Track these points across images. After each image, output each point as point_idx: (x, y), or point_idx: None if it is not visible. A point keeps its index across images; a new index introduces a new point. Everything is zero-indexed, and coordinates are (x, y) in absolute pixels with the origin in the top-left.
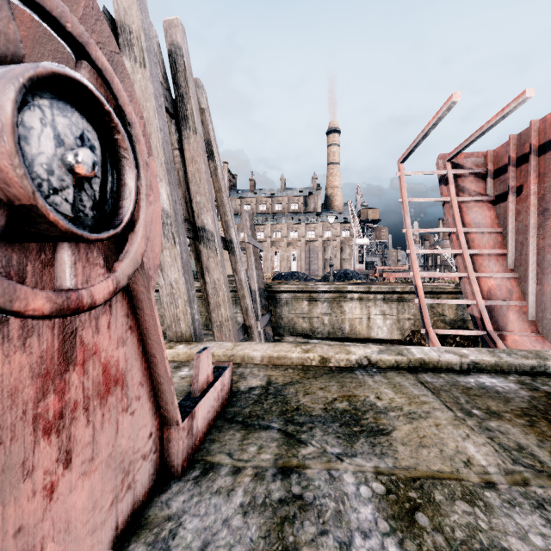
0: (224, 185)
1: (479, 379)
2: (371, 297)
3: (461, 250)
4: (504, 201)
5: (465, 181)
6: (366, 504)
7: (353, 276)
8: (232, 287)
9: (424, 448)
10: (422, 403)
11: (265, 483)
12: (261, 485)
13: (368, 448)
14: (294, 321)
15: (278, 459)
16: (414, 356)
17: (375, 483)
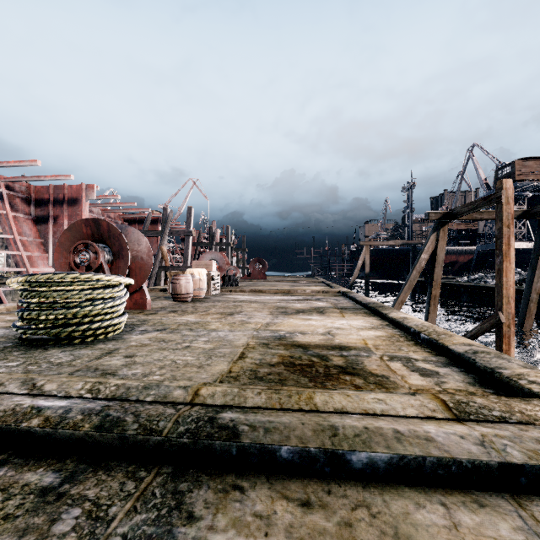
0: None
1: None
2: None
3: (20, 252)
4: (44, 223)
5: (15, 201)
6: None
7: None
8: None
9: None
10: None
11: None
12: None
13: None
14: None
15: None
16: None
17: None
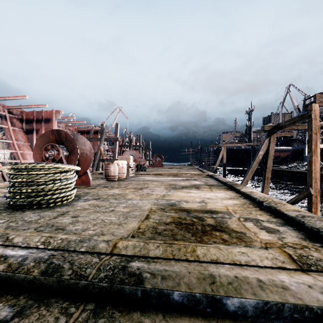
0: None
1: None
2: None
3: (16, 151)
4: (31, 133)
5: (14, 120)
6: None
7: None
8: None
9: None
10: None
11: None
12: None
13: None
14: None
15: None
16: None
17: None
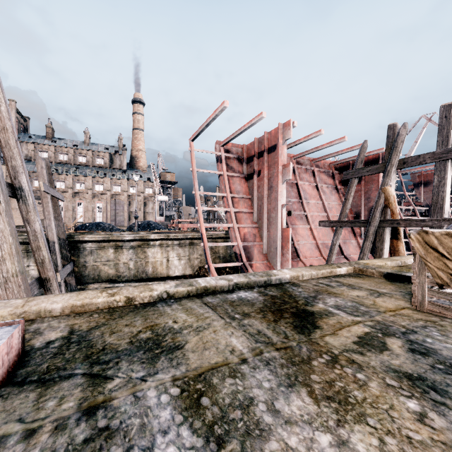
0: (10, 125)
1: (239, 294)
2: (170, 243)
3: (229, 209)
4: (252, 179)
5: (231, 162)
6: (166, 408)
7: (155, 227)
8: (23, 239)
9: (207, 350)
10: (205, 318)
11: (68, 431)
12: (62, 436)
13: (168, 363)
14: (100, 269)
15: (83, 402)
16: (200, 285)
17: (173, 388)
